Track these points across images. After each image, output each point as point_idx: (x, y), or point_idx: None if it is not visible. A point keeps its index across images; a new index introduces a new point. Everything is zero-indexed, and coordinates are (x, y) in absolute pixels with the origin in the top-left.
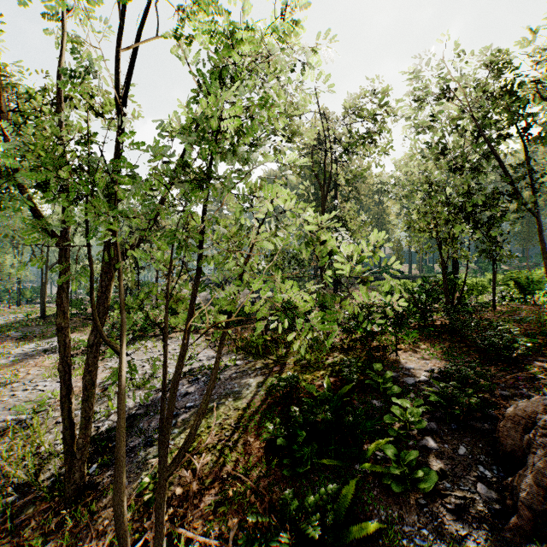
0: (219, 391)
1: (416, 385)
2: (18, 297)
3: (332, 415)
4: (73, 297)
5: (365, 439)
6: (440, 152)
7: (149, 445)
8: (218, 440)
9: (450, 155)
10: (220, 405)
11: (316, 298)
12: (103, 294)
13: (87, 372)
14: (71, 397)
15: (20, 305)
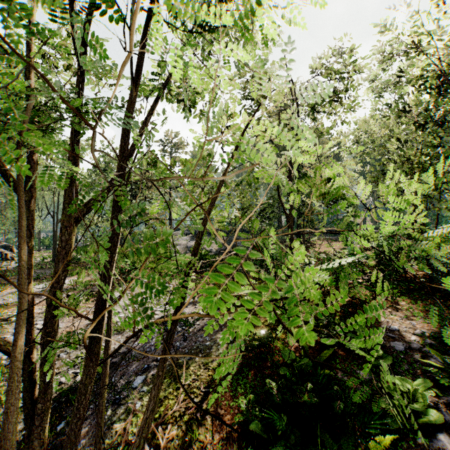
0: (190, 344)
1: (407, 353)
2: (38, 244)
3: (317, 396)
4: (81, 244)
5: (367, 444)
6: (403, 110)
7: (117, 404)
8: (185, 408)
9: (413, 112)
10: (190, 361)
11: (281, 247)
12: (63, 249)
13: (45, 333)
14: (32, 357)
15: (40, 250)
